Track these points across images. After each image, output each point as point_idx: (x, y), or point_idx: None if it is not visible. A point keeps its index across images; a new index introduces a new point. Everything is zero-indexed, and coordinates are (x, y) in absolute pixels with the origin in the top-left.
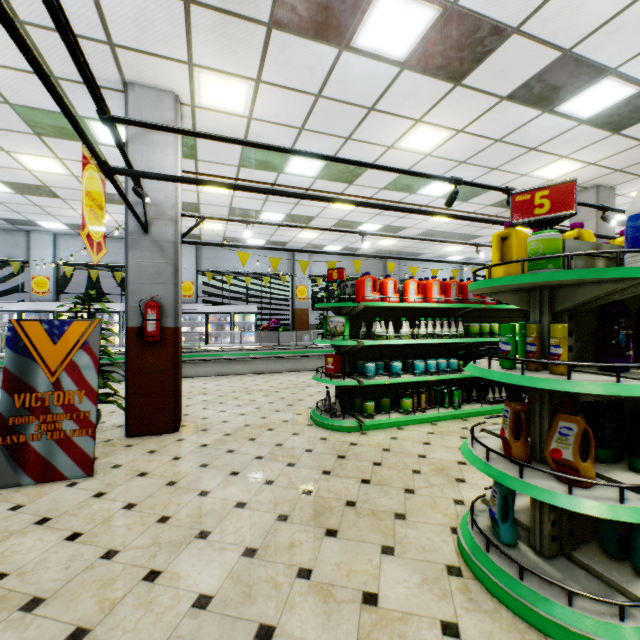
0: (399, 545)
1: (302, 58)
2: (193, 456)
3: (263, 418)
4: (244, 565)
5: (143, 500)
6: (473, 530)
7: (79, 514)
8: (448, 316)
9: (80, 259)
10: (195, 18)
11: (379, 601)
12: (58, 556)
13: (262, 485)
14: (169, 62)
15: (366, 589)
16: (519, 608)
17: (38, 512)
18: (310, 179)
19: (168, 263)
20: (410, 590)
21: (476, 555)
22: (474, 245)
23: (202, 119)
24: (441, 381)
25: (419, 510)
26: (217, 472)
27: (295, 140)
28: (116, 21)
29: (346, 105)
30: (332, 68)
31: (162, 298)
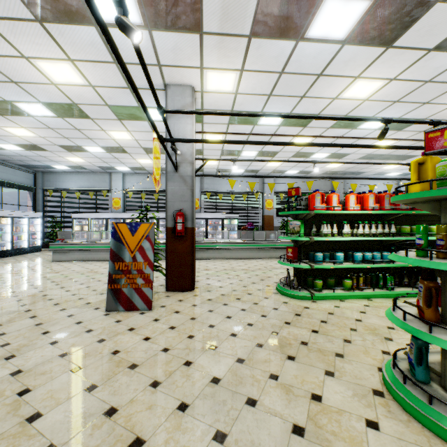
0: (338, 372)
1: (271, 51)
2: (203, 305)
3: (244, 287)
4: (237, 366)
5: (179, 325)
6: (394, 369)
7: (148, 328)
8: (382, 220)
9: (136, 187)
10: (205, 42)
11: (322, 400)
12: (141, 347)
13: (246, 325)
14: (189, 69)
15: (314, 392)
16: (427, 422)
17: (128, 325)
18: (275, 127)
19: (188, 189)
20: (344, 398)
21: (395, 385)
22: (407, 164)
23: (207, 98)
24: (376, 269)
25: (354, 353)
26: (218, 315)
27: (265, 103)
28: (163, 53)
29: (301, 75)
30: (291, 54)
31: (185, 210)
